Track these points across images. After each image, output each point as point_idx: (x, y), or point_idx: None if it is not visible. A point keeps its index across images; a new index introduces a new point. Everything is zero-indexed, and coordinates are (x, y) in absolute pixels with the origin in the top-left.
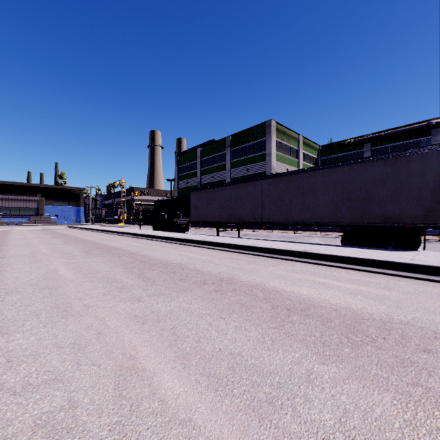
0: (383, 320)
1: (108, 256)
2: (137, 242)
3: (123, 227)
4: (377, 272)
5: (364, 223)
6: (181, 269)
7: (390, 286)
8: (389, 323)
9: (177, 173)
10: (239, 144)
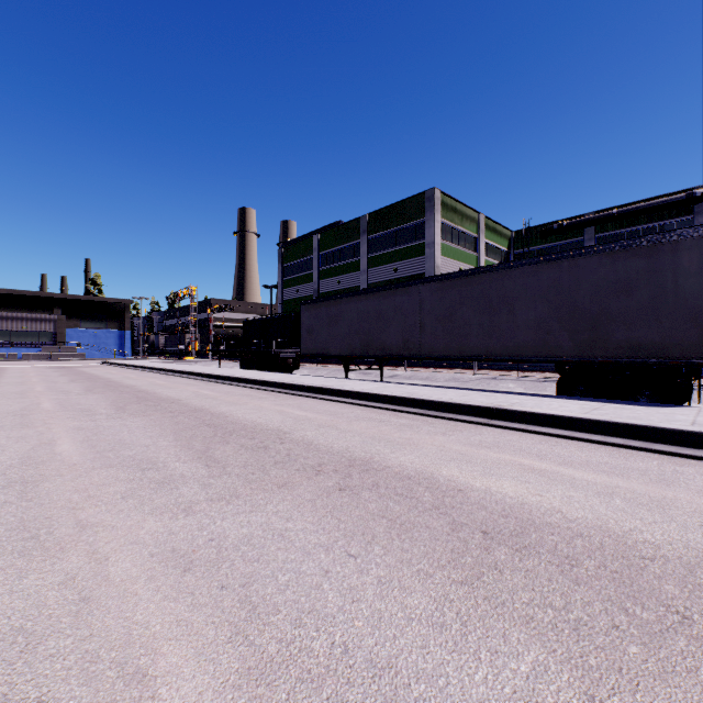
0: (686, 560)
1: (154, 414)
2: (211, 389)
3: (193, 363)
4: (634, 447)
5: (598, 358)
6: (278, 442)
7: (668, 477)
8: (701, 569)
9: (280, 276)
10: (382, 227)
